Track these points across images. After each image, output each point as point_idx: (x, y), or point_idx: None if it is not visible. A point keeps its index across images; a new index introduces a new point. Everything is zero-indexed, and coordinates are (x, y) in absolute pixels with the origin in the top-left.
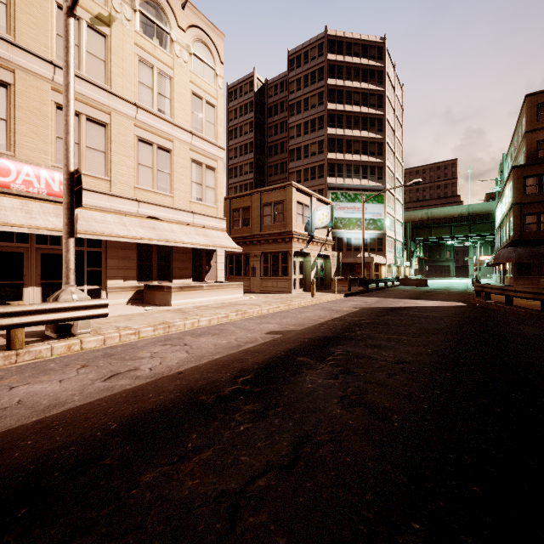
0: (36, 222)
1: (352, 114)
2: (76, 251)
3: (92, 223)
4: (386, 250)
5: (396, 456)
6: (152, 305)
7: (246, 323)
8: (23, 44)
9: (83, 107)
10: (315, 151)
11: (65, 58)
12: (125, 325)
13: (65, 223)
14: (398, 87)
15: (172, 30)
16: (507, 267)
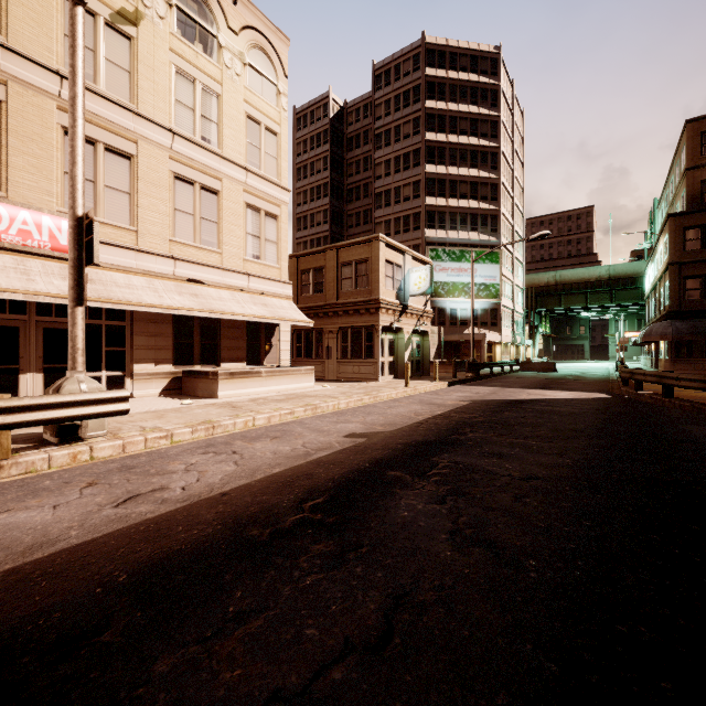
0: (35, 286)
1: (457, 146)
2: (91, 325)
3: (112, 287)
4: (502, 324)
5: (538, 628)
6: (193, 397)
7: (317, 422)
8: (18, 47)
9: (101, 133)
10: (409, 195)
11: (71, 61)
12: (154, 424)
13: (71, 286)
14: (517, 111)
15: (220, 32)
16: (660, 346)
